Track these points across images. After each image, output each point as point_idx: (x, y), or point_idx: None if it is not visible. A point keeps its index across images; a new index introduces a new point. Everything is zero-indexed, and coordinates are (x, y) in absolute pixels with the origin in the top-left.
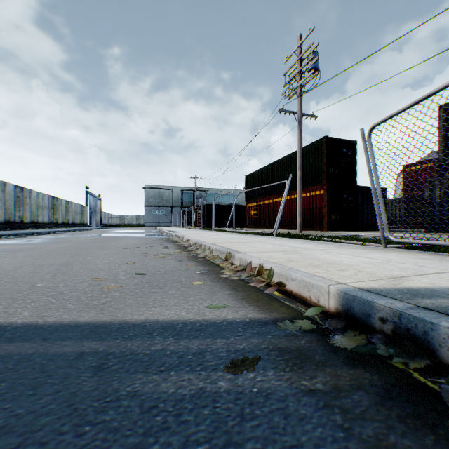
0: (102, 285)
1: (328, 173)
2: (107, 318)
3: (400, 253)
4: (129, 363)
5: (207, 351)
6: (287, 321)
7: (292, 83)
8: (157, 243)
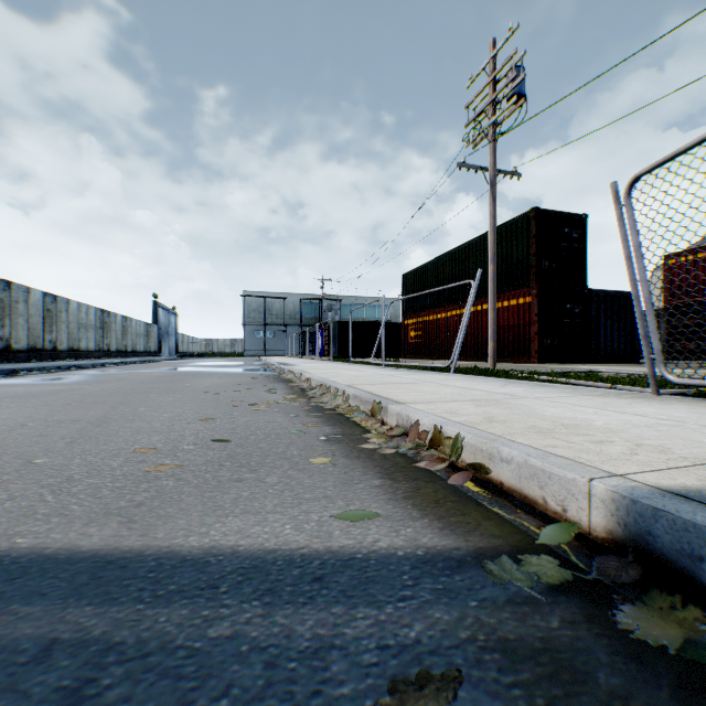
0: (148, 464)
1: (539, 269)
2: (136, 540)
3: (691, 406)
4: (148, 682)
5: (333, 645)
6: (505, 559)
7: (480, 120)
8: (259, 383)
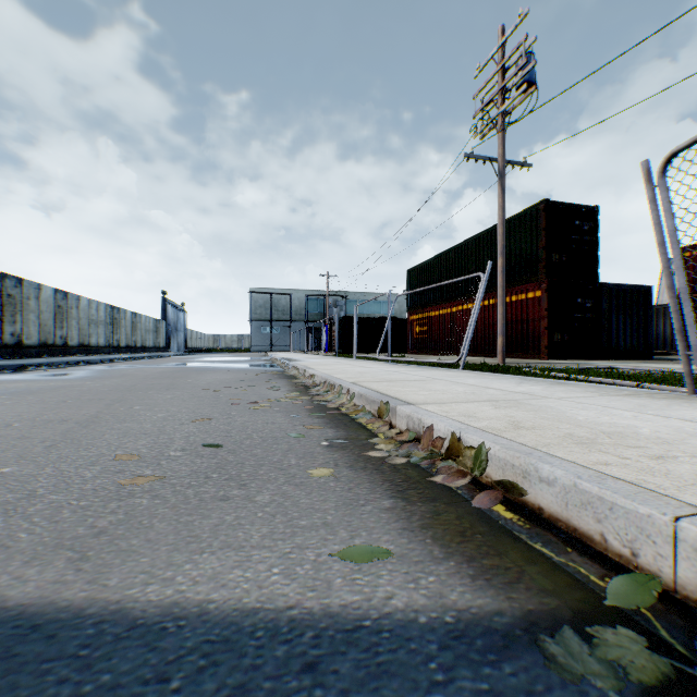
0: (125, 475)
1: (549, 262)
2: (80, 590)
3: None
4: None
5: None
6: (568, 633)
7: (488, 110)
8: (262, 379)
